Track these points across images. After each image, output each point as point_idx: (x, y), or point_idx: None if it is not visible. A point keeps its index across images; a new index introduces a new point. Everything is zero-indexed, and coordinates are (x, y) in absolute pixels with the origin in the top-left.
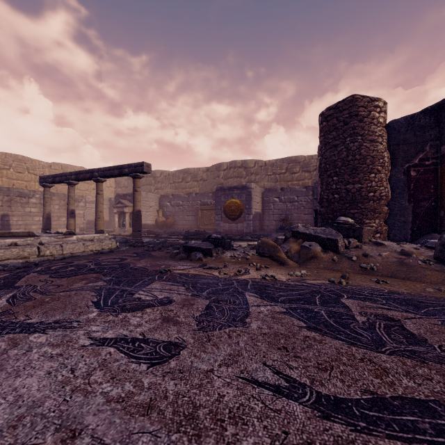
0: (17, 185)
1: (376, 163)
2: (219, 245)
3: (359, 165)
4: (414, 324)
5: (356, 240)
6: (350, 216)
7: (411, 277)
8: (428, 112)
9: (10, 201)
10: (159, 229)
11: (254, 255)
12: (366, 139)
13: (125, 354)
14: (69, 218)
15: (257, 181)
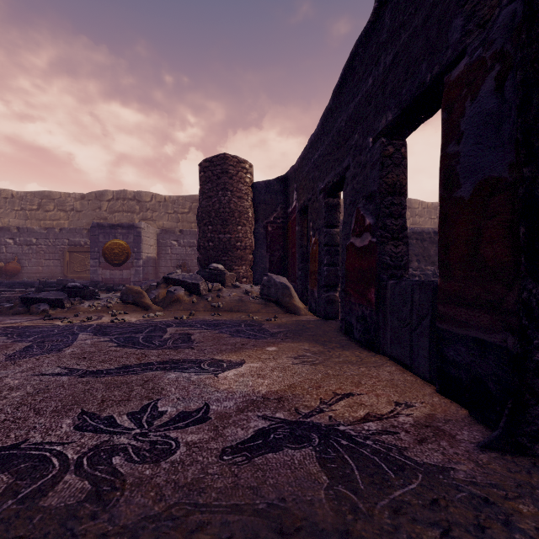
0: None
1: (242, 217)
2: (78, 295)
3: (229, 217)
4: (200, 334)
5: (219, 284)
6: (222, 263)
7: (241, 310)
8: (280, 180)
9: None
10: None
11: (117, 303)
12: (235, 195)
13: None
14: None
15: (155, 219)
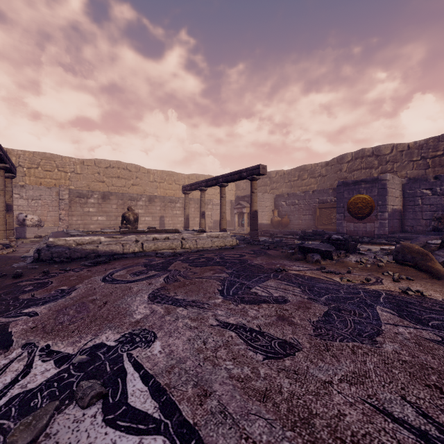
0: (169, 194)
1: None
2: (341, 248)
3: None
4: None
5: None
6: None
7: None
8: None
9: (165, 206)
10: (274, 228)
11: (389, 262)
12: None
13: (244, 341)
14: (201, 218)
15: (395, 171)
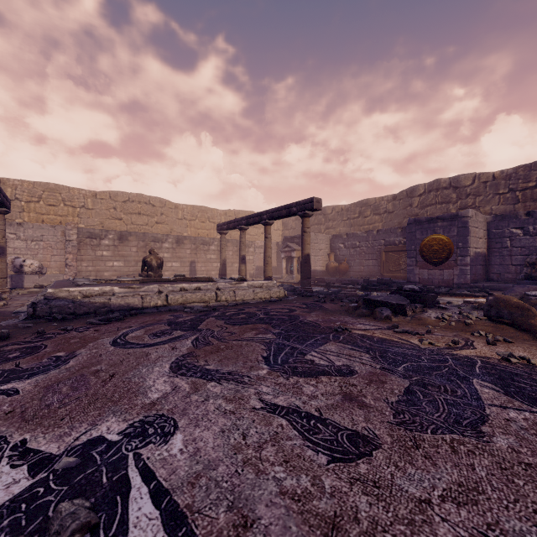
0: (201, 234)
1: None
2: (416, 301)
3: None
4: None
5: None
6: None
7: None
8: None
9: (196, 249)
10: (330, 276)
11: (479, 319)
12: None
13: (299, 433)
14: (241, 264)
15: (477, 206)
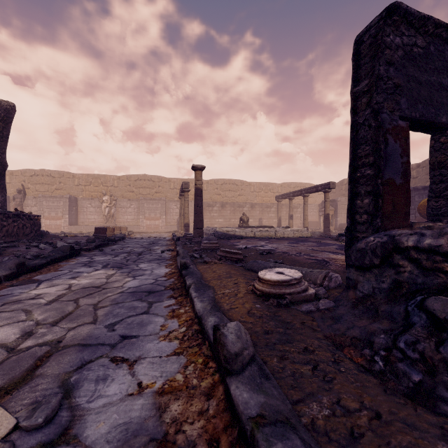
0: (265, 201)
1: None
2: None
3: None
4: None
5: None
6: None
7: None
8: None
9: (262, 211)
10: None
11: None
12: None
13: (288, 246)
14: (290, 220)
15: None
